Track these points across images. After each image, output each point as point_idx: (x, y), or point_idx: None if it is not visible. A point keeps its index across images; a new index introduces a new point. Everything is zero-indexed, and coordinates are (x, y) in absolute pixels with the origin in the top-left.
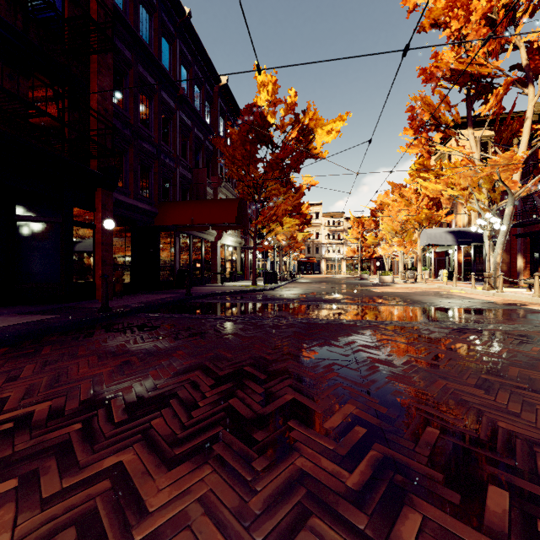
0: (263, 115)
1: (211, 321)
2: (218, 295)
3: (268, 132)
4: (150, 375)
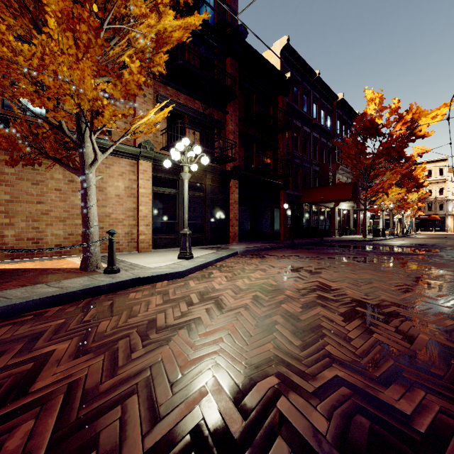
0: (371, 121)
1: (340, 249)
2: (339, 242)
3: (375, 132)
4: (328, 255)
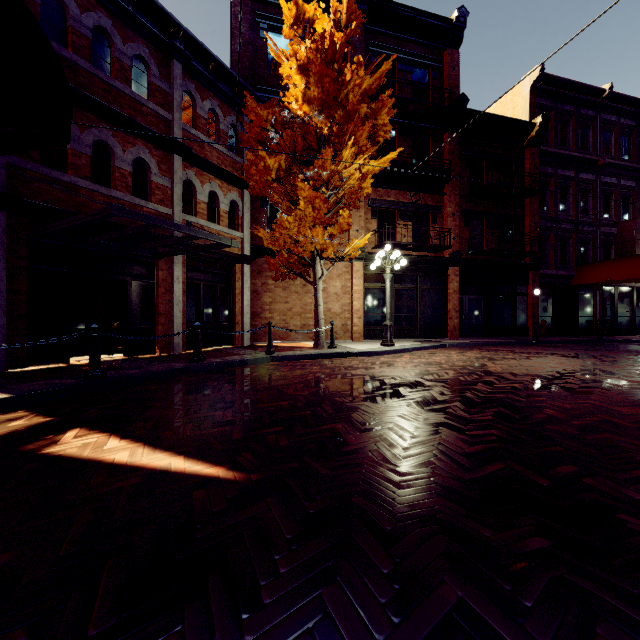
0: None
1: (599, 348)
2: (637, 342)
3: None
4: (554, 352)
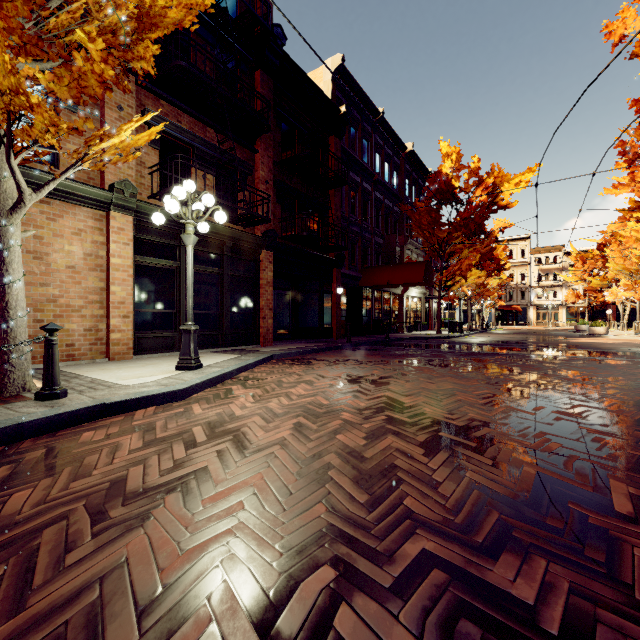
0: (447, 182)
1: (411, 349)
2: (409, 340)
3: (452, 197)
4: (396, 358)
